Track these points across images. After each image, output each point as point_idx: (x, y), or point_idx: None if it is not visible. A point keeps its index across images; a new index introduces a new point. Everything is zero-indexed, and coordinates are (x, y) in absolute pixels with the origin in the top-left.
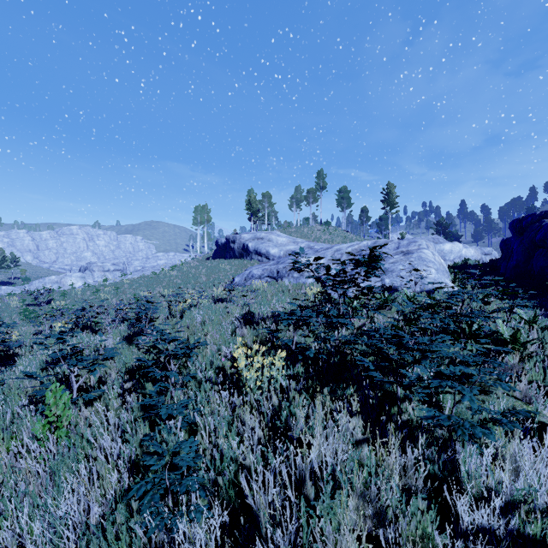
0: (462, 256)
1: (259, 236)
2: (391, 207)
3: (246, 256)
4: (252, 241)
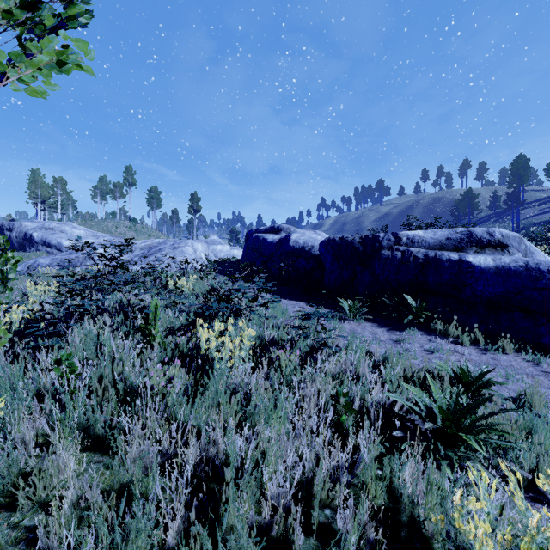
0: (235, 255)
1: (49, 226)
2: (196, 213)
3: (29, 247)
4: (38, 231)
